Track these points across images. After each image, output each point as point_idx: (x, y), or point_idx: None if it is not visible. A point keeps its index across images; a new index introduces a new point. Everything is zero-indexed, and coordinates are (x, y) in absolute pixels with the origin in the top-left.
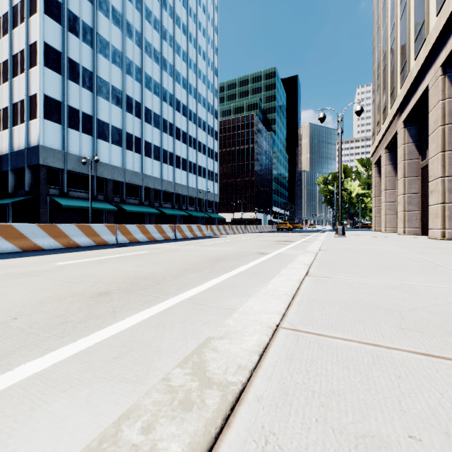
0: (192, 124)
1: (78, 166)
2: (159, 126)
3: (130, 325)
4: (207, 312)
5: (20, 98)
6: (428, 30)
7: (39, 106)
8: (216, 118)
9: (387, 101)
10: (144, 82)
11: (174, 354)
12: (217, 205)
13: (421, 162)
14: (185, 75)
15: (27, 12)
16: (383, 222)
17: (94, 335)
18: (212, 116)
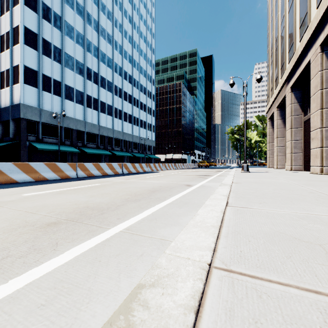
0: (136, 89)
1: (50, 119)
2: (112, 90)
3: (67, 260)
4: (142, 243)
5: (6, 68)
6: (310, 19)
7: (20, 74)
8: (153, 85)
9: (278, 73)
10: (100, 57)
11: (104, 299)
12: (154, 149)
13: (303, 117)
14: (130, 53)
15: (11, 3)
16: (275, 161)
17: (28, 274)
18: (150, 84)
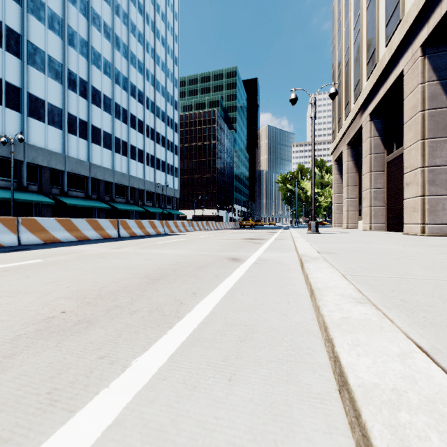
0: (149, 113)
1: (0, 148)
2: (111, 111)
3: None
4: None
5: None
6: (403, 11)
7: None
8: (176, 109)
9: (350, 96)
10: (91, 58)
11: None
12: (177, 201)
13: (387, 156)
14: (141, 59)
15: None
16: (344, 218)
17: None
18: (172, 107)
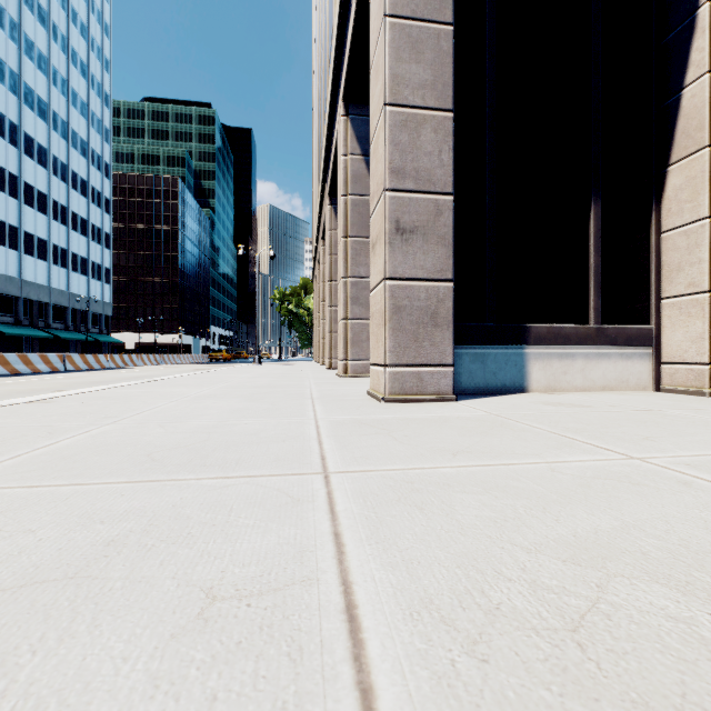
0: (59, 182)
1: None
2: None
3: None
4: None
5: None
6: None
7: None
8: (107, 176)
9: None
10: None
11: None
12: (109, 322)
13: None
14: (44, 96)
15: None
16: (315, 351)
17: None
18: (99, 173)
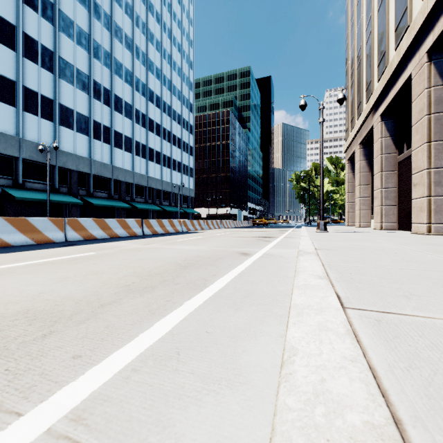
0: (166, 116)
1: (36, 154)
2: (131, 116)
3: None
4: None
5: None
6: (411, 17)
7: None
8: (191, 112)
9: (362, 96)
10: (114, 68)
11: None
12: (192, 200)
13: (398, 156)
14: (159, 66)
15: None
16: (357, 217)
17: None
18: (187, 110)
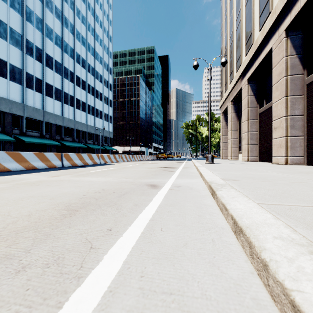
0: (90, 75)
1: None
2: (61, 72)
3: None
4: None
5: None
6: (272, 5)
7: None
8: (110, 74)
9: (233, 67)
10: (45, 32)
11: None
12: (111, 140)
13: (259, 109)
14: (84, 35)
15: None
16: (229, 152)
17: None
18: (107, 72)
